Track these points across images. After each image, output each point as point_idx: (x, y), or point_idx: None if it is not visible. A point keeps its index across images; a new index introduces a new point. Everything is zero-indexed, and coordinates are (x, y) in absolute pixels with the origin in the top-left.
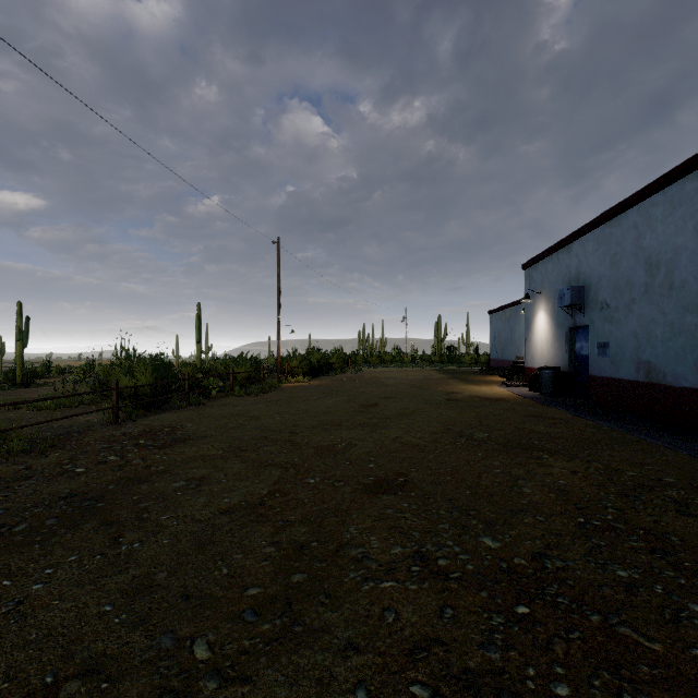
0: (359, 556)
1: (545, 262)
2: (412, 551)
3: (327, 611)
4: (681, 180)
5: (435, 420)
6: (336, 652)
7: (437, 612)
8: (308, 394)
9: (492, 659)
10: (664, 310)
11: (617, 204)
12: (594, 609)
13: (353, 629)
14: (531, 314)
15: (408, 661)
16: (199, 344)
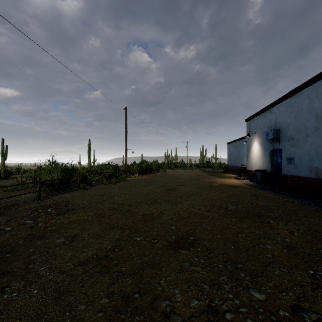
0: (167, 310)
1: (258, 117)
2: (205, 304)
3: None
4: None
5: (206, 198)
6: None
7: None
8: (140, 183)
9: None
10: None
11: (299, 86)
12: None
13: None
14: (250, 143)
15: None
16: (89, 158)
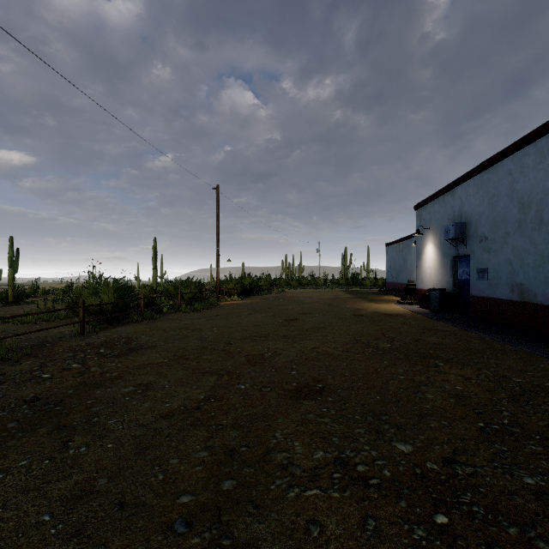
0: (284, 462)
1: (433, 203)
2: (333, 456)
3: (255, 521)
4: None
5: (346, 332)
6: None
7: (360, 523)
8: (241, 310)
9: None
10: (535, 241)
11: (494, 155)
12: (510, 519)
13: (280, 543)
14: (421, 246)
15: None
16: (155, 270)
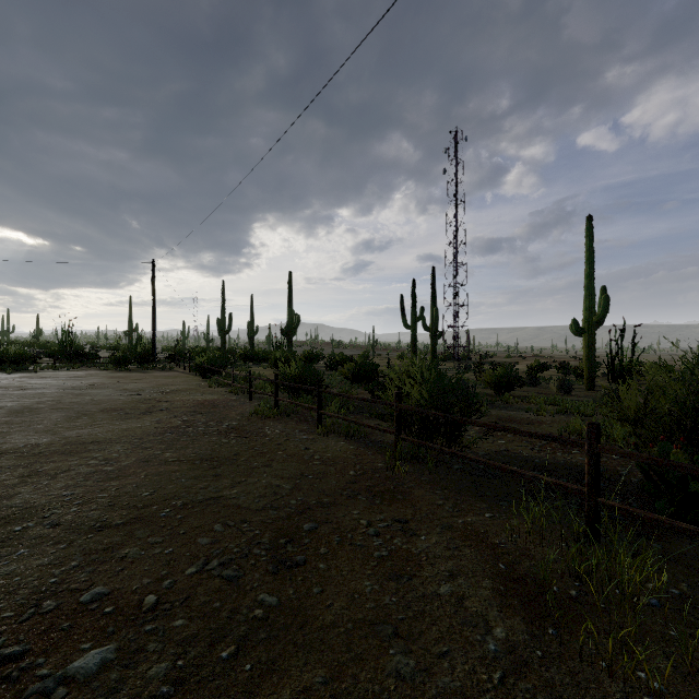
0: None
1: None
2: None
3: None
4: None
5: None
6: None
7: None
8: None
9: None
10: None
11: None
12: None
13: None
14: None
15: None
16: None
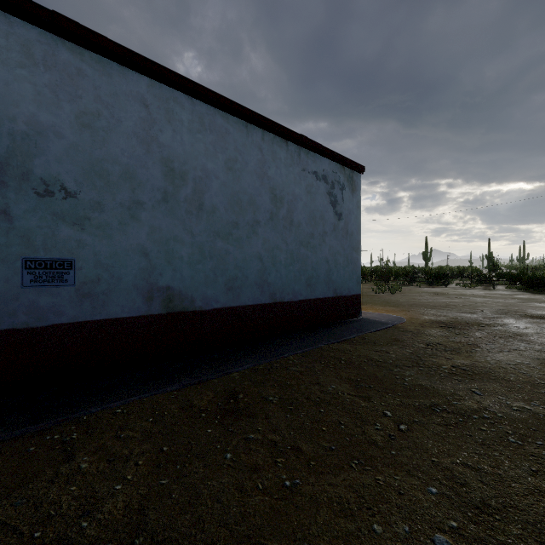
0: None
1: None
2: None
3: None
4: (212, 107)
5: (541, 477)
6: None
7: None
8: None
9: None
10: (193, 229)
11: (114, 42)
12: None
13: None
14: None
15: None
16: None
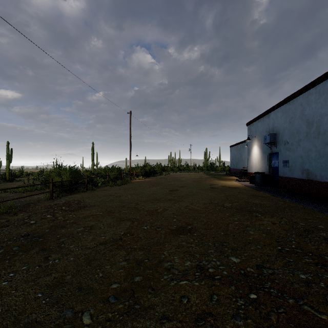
0: (168, 267)
1: (257, 122)
2: (195, 264)
3: (152, 297)
4: (324, 82)
5: (205, 197)
6: (157, 320)
7: (209, 297)
8: (144, 185)
9: (239, 324)
10: (315, 144)
11: (292, 94)
12: (290, 295)
13: (166, 307)
14: (250, 147)
15: (194, 325)
16: (93, 161)
